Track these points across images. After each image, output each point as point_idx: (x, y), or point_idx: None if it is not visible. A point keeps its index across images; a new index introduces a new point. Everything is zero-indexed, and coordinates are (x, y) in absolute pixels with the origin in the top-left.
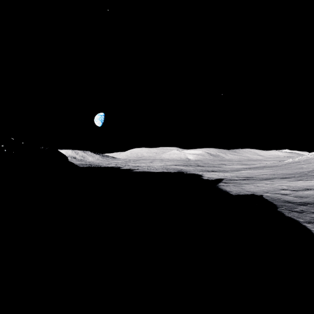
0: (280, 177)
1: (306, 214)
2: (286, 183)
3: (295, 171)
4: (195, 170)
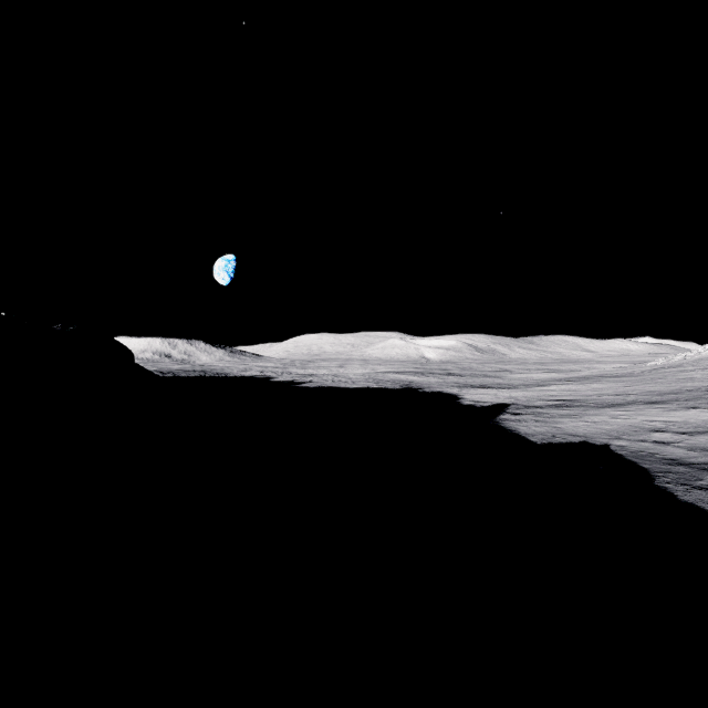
0: (644, 400)
1: None
2: (660, 414)
3: (677, 388)
4: (442, 383)
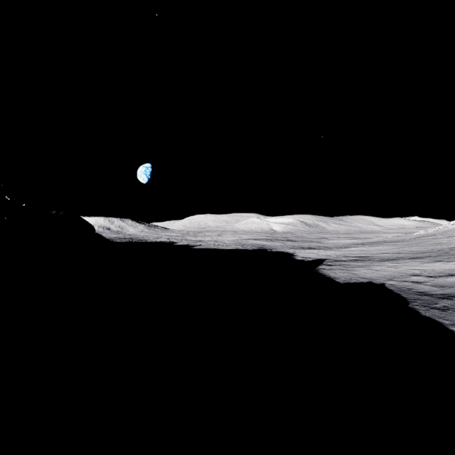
0: (409, 257)
1: (453, 313)
2: (418, 265)
3: (431, 249)
4: (283, 246)
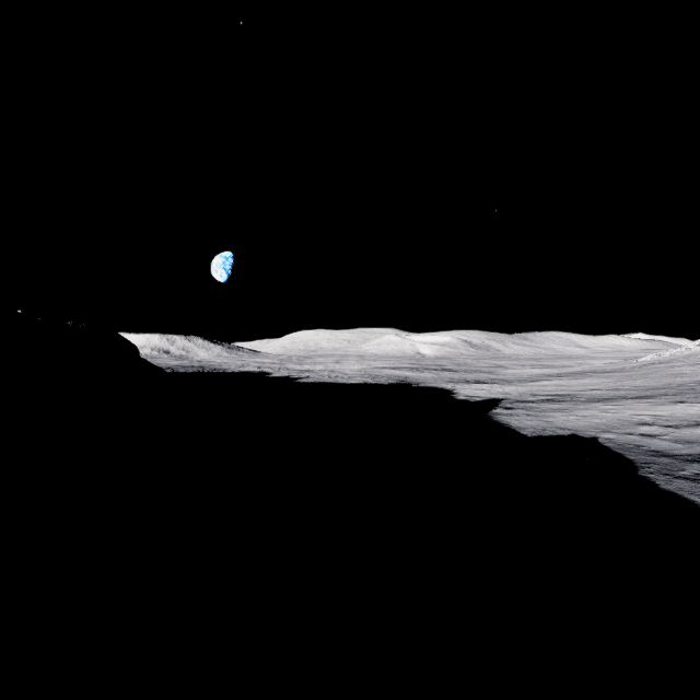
0: (634, 395)
1: None
2: (648, 409)
3: (667, 383)
4: (437, 378)
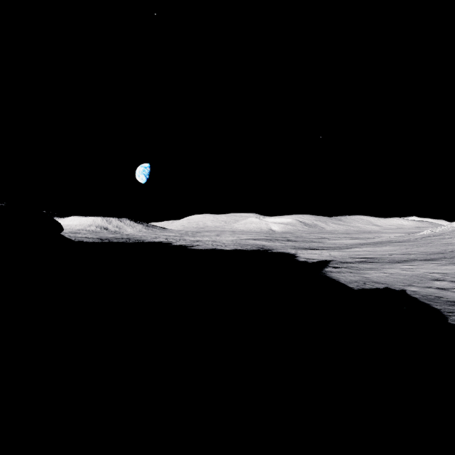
0: (422, 258)
1: None
2: (436, 268)
3: (443, 249)
4: (284, 246)
